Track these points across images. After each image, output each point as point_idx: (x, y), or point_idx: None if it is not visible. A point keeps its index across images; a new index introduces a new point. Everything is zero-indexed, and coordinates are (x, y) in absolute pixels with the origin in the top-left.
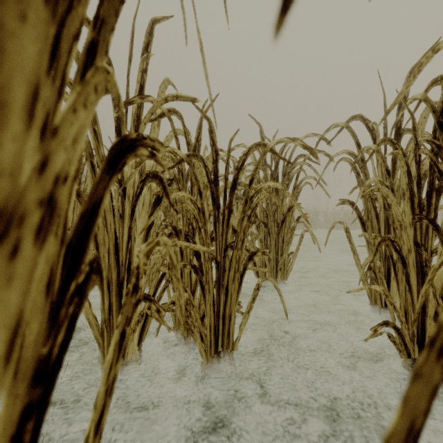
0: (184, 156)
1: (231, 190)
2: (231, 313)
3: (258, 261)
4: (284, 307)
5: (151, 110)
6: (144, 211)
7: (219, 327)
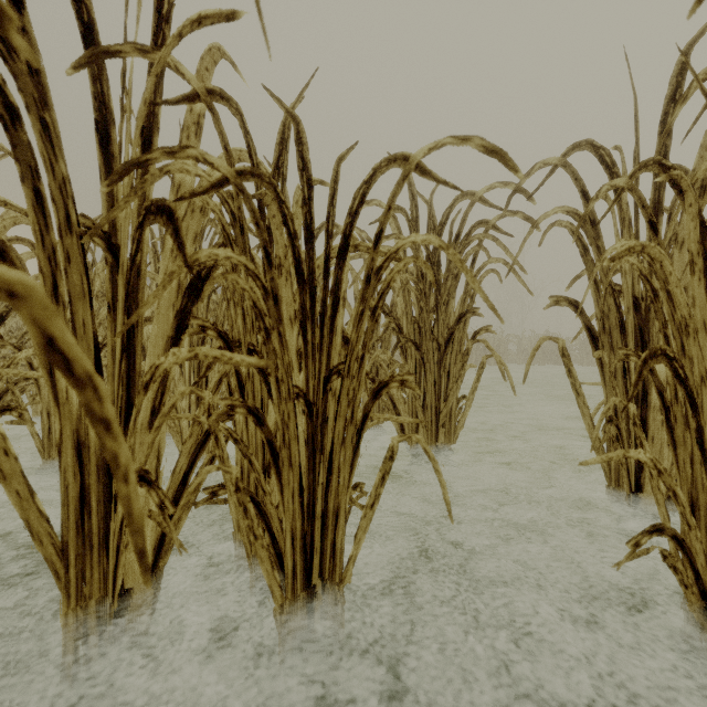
0: (230, 173)
1: (339, 258)
2: (338, 507)
3: (404, 411)
4: (444, 496)
5: (155, 69)
6: (165, 302)
7: (313, 536)
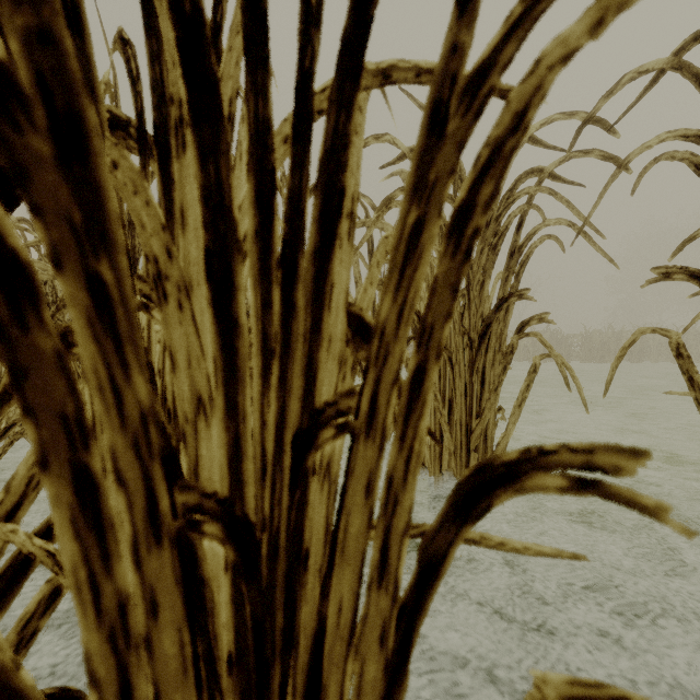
0: None
1: (340, 70)
2: None
3: None
4: None
5: None
6: None
7: None
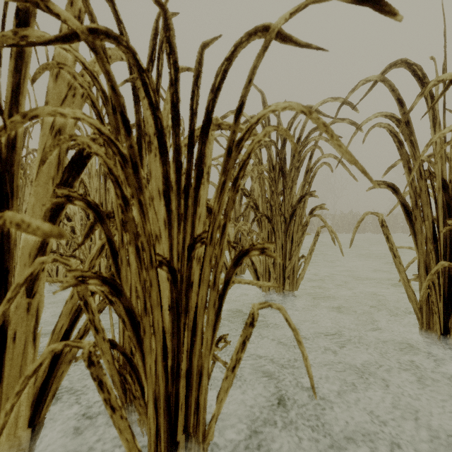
0: (81, 29)
1: (202, 132)
2: (202, 367)
3: (260, 267)
4: (307, 369)
5: None
6: (43, 175)
7: (178, 395)
